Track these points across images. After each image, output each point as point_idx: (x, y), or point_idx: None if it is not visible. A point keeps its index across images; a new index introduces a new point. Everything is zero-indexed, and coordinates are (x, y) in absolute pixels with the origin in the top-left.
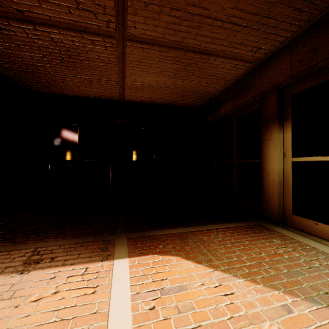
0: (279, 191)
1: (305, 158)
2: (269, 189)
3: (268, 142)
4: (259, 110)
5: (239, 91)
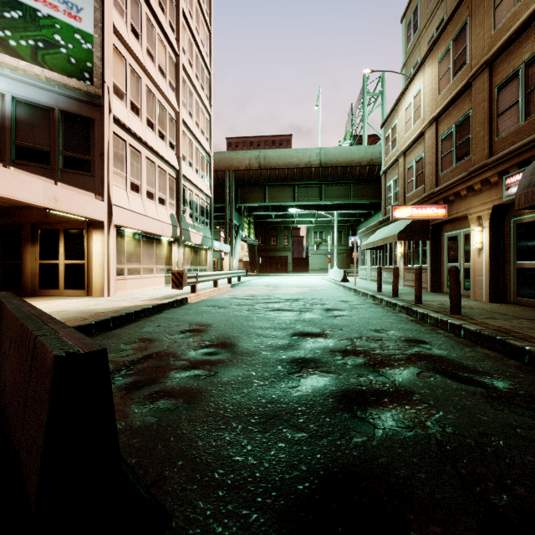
0: (33, 278)
1: (45, 261)
2: (27, 278)
3: (26, 251)
4: (21, 230)
5: (5, 214)
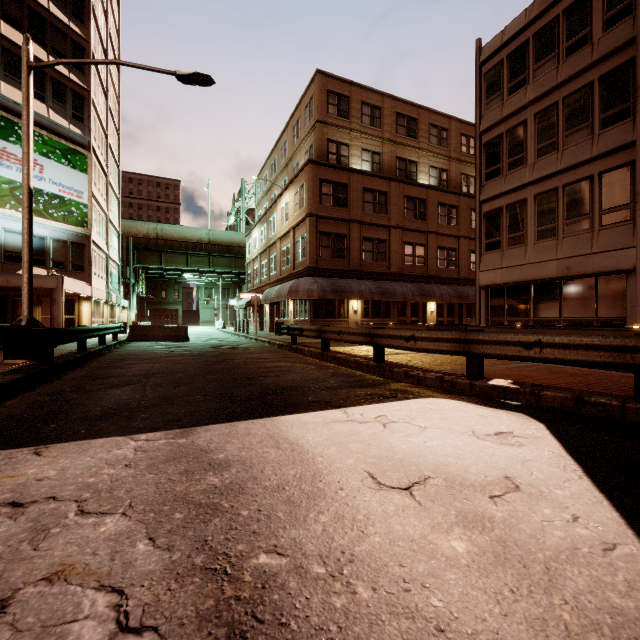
0: None
1: (46, 317)
2: None
3: (34, 311)
4: None
5: (17, 289)
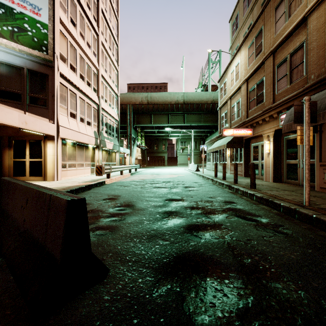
0: (9, 170)
1: (17, 159)
2: (5, 170)
3: (5, 153)
4: (1, 141)
5: None
